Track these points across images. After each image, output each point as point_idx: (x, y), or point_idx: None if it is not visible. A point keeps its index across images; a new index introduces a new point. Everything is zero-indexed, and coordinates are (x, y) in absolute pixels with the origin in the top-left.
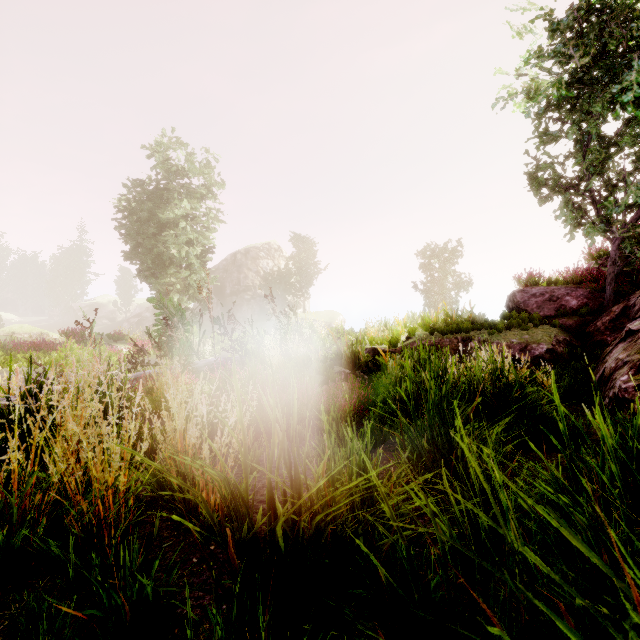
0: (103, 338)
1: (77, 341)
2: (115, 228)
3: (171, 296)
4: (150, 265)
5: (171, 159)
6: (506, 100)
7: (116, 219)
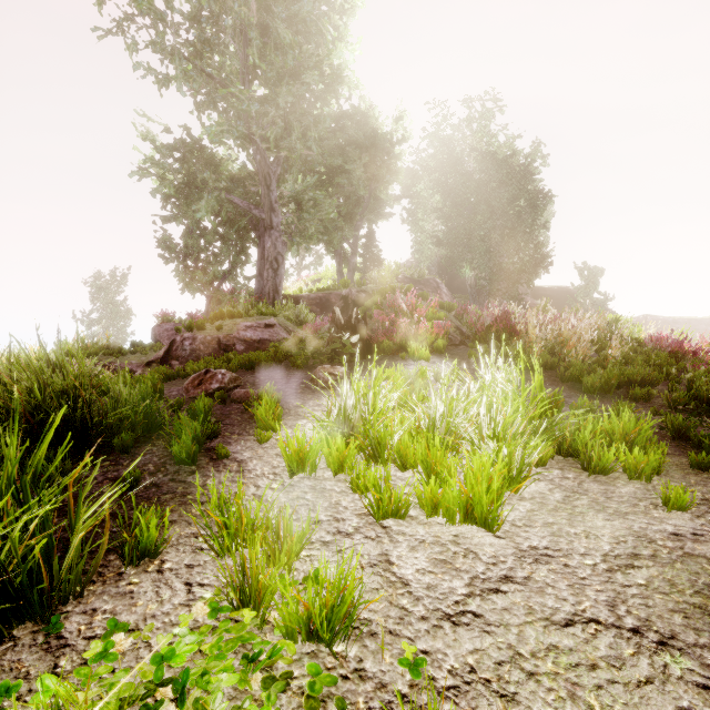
0: None
1: None
2: None
3: None
4: None
5: None
6: (142, 175)
7: None
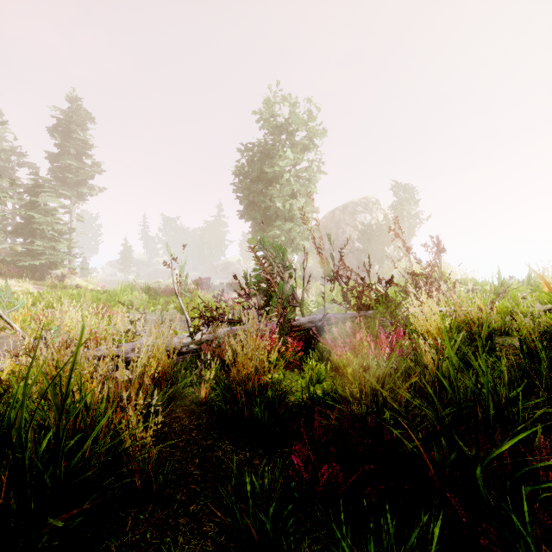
0: (223, 287)
1: (203, 289)
2: (233, 191)
3: None
4: (259, 220)
5: (276, 114)
6: None
7: (233, 183)
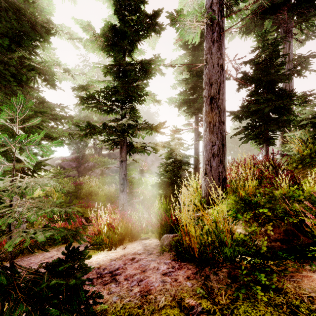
0: None
1: None
2: None
3: None
4: None
5: None
6: None
7: None
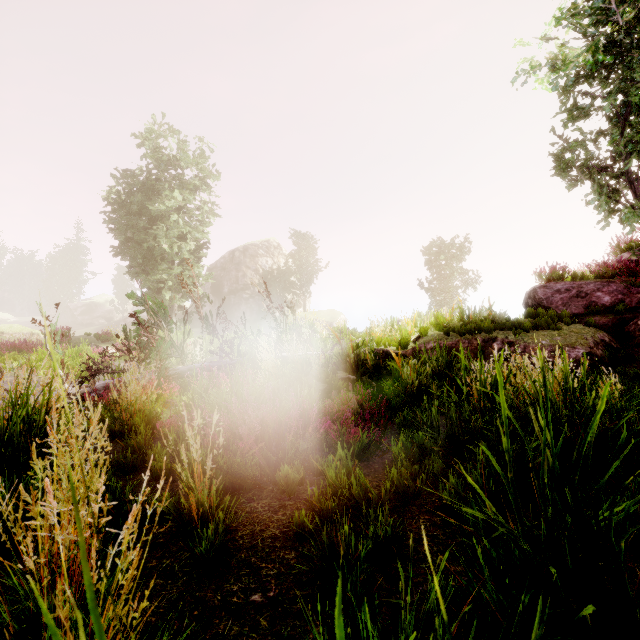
0: (90, 338)
1: (61, 342)
2: (104, 222)
3: (162, 294)
4: (140, 261)
5: (162, 147)
6: (528, 73)
7: (105, 212)
